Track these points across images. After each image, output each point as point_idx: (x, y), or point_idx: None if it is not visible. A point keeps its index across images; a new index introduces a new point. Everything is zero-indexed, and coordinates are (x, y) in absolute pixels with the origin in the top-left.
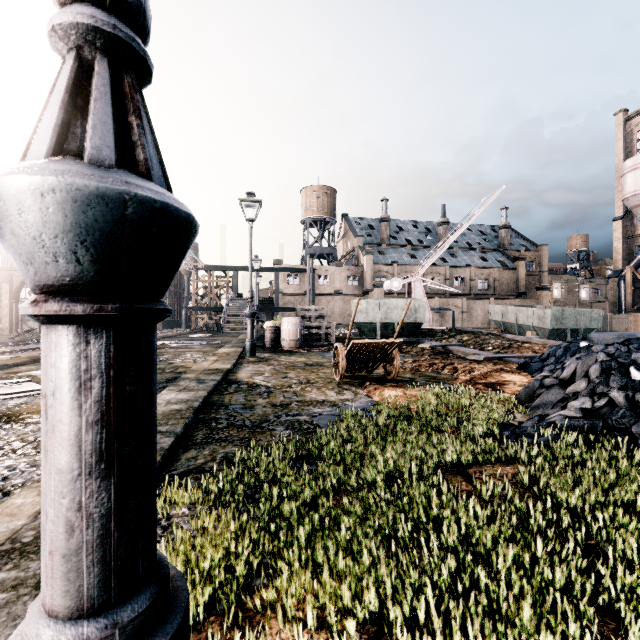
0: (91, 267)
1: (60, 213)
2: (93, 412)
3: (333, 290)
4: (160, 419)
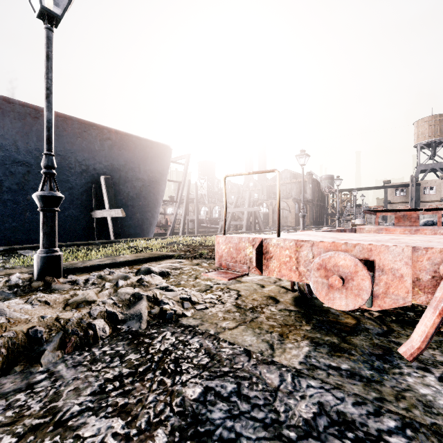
0: (302, 217)
1: (301, 215)
2: (302, 222)
3: (439, 197)
4: None
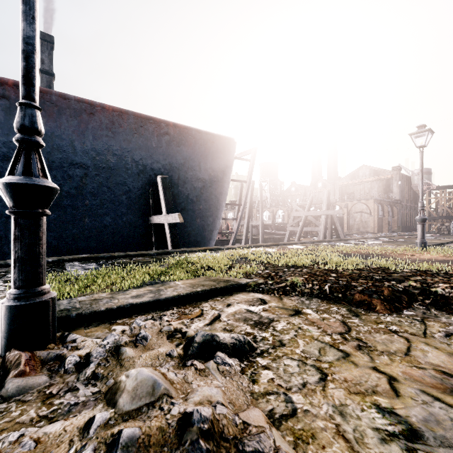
0: (421, 221)
1: (420, 219)
2: (421, 229)
3: None
4: None
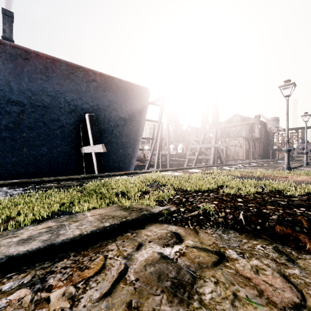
0: (287, 151)
1: (286, 150)
2: (287, 157)
3: None
4: (281, 168)
